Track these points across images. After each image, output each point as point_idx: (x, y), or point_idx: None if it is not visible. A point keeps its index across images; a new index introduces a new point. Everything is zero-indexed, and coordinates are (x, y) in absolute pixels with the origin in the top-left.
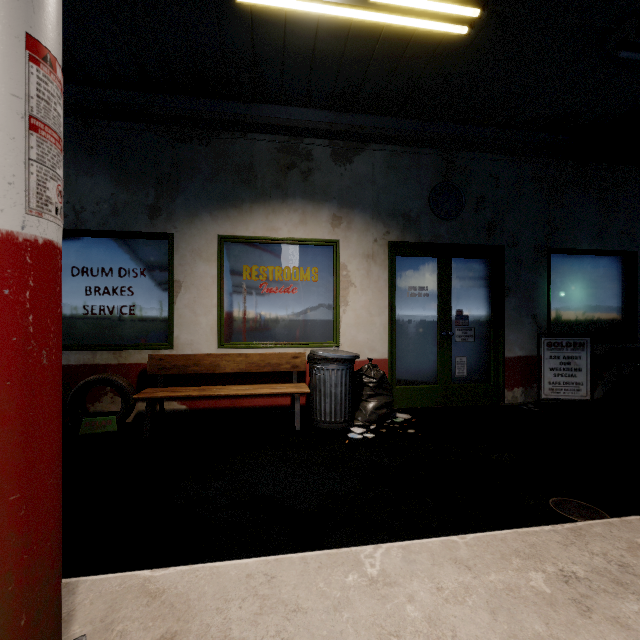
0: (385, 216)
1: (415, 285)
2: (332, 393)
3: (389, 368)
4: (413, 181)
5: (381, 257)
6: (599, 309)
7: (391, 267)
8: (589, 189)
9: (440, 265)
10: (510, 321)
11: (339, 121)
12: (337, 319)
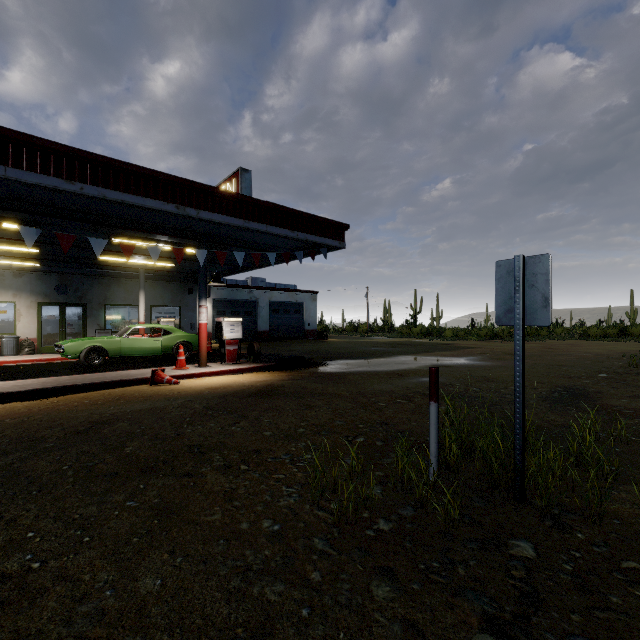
0: (36, 294)
1: (51, 315)
2: (8, 347)
3: (38, 341)
4: (48, 283)
5: (35, 307)
6: (126, 322)
7: (40, 309)
8: (121, 286)
9: (61, 309)
10: (89, 326)
11: (15, 267)
12: (16, 326)
